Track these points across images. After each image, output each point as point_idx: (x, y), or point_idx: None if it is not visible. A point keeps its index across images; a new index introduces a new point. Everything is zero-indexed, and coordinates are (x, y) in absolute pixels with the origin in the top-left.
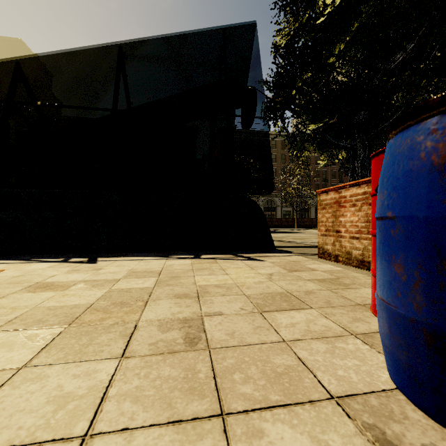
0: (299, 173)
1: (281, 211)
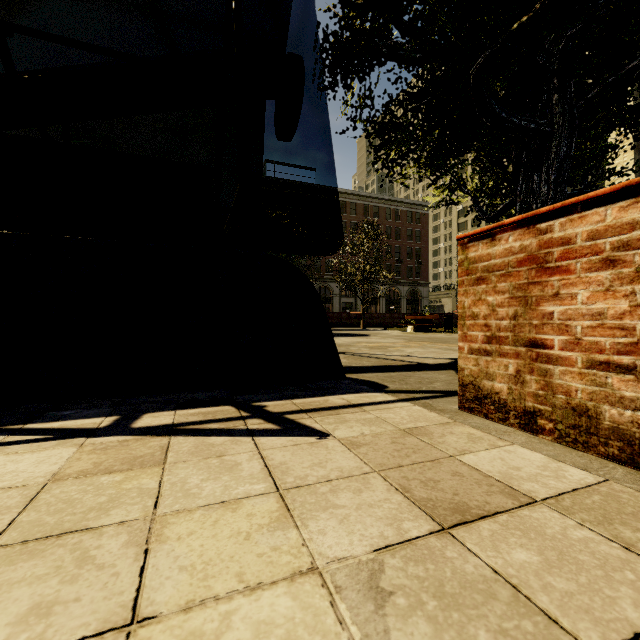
0: (366, 246)
1: (339, 303)
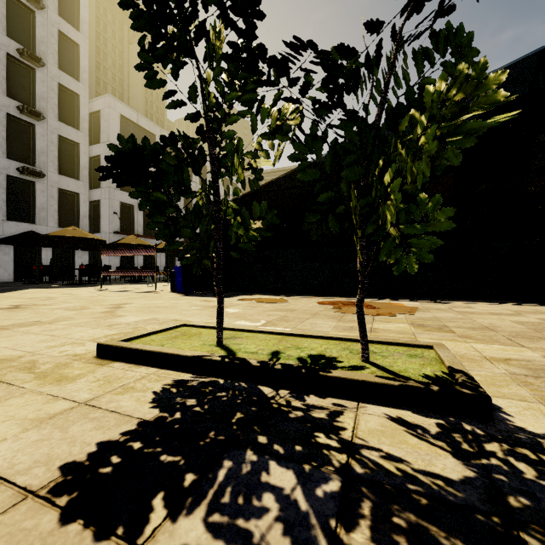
0: None
1: None
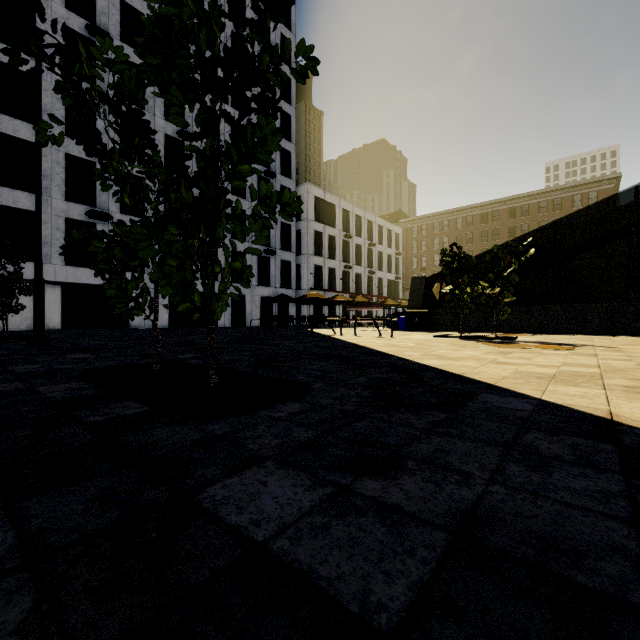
0: None
1: None
